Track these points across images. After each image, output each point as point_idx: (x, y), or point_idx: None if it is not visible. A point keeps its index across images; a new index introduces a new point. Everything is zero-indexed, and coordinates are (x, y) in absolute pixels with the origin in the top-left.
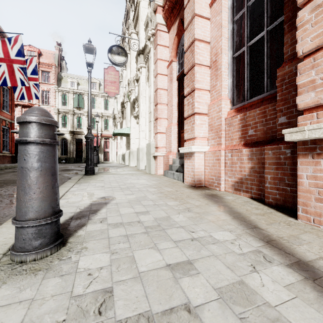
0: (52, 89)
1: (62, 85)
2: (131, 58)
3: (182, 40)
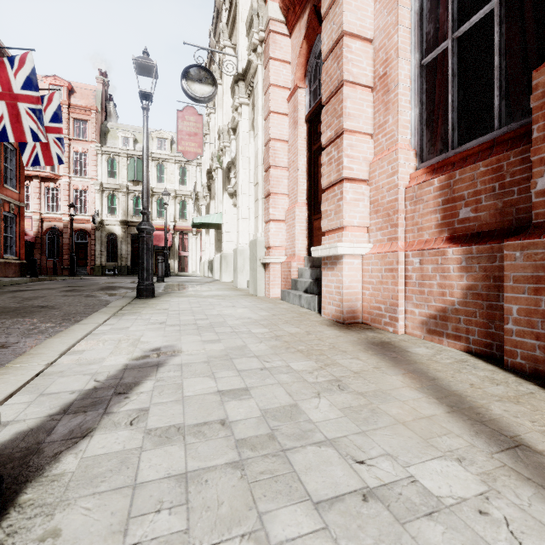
0: (92, 150)
1: (109, 143)
2: (224, 91)
3: (317, 47)
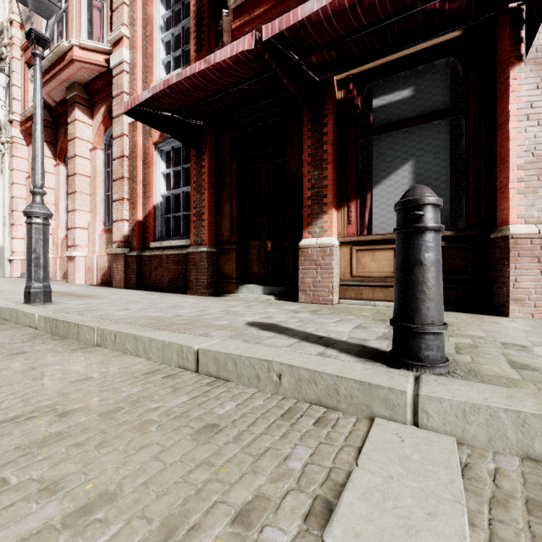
0: None
1: None
2: None
3: None
